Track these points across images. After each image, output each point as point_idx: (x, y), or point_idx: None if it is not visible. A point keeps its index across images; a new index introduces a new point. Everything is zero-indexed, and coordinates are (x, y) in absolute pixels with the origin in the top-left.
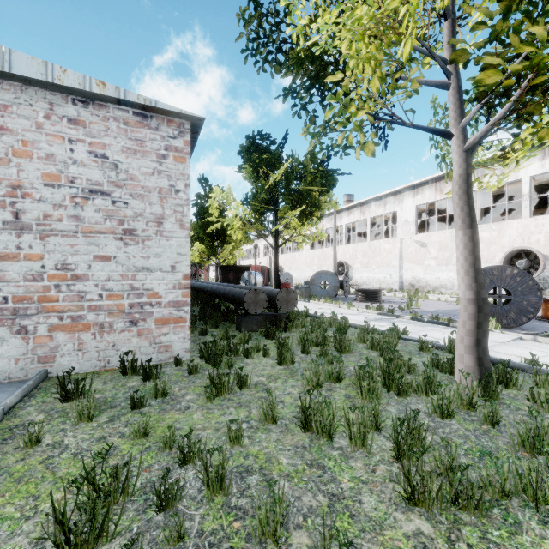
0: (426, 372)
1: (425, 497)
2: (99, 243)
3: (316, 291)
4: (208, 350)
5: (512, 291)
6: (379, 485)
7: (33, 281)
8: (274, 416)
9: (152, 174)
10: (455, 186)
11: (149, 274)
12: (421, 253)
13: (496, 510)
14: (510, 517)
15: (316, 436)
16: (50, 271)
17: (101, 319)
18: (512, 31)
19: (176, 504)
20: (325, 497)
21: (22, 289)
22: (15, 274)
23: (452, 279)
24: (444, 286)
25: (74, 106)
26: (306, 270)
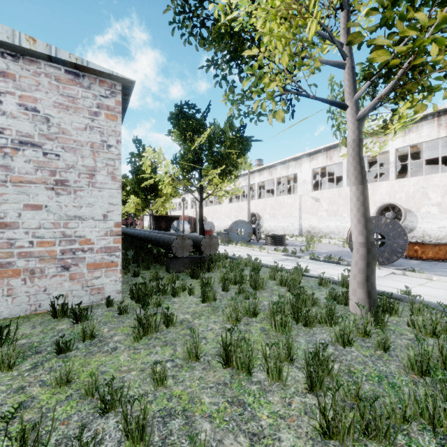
0: (328, 306)
1: (339, 431)
2: (29, 192)
3: (233, 237)
4: (138, 291)
5: (386, 236)
6: (296, 420)
7: None
8: (198, 354)
9: (84, 129)
10: (349, 149)
11: (81, 222)
12: (316, 206)
13: (400, 437)
14: (413, 443)
15: (236, 371)
16: None
17: (32, 265)
18: (399, 17)
19: None
20: (246, 438)
21: None
22: None
23: (339, 227)
24: (333, 233)
25: (2, 59)
26: (226, 220)
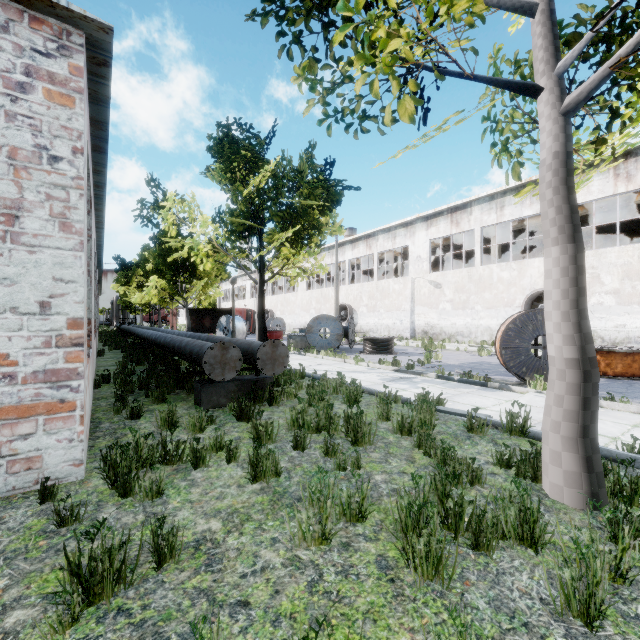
0: (523, 500)
1: None
2: None
3: (314, 341)
4: (115, 463)
5: None
6: None
7: None
8: None
9: None
10: (545, 173)
11: None
12: (435, 295)
13: None
14: None
15: None
16: None
17: None
18: None
19: None
20: None
21: None
22: None
23: (469, 325)
24: (461, 334)
25: None
26: (302, 315)
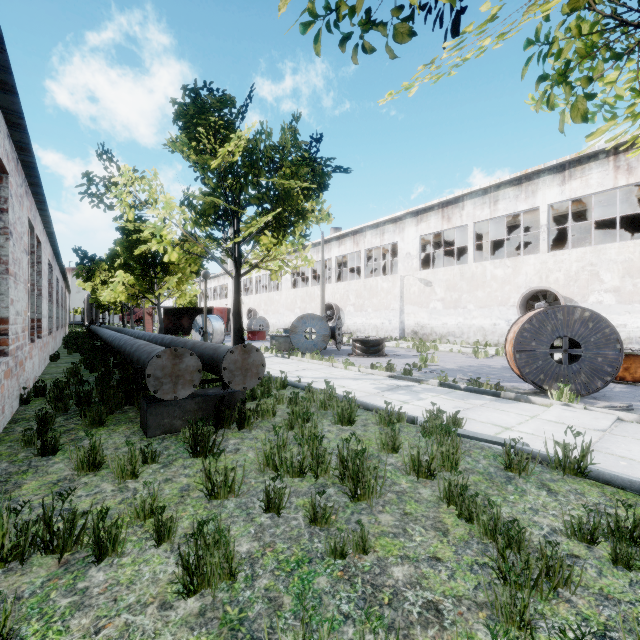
0: None
1: None
2: None
3: (299, 342)
4: None
5: (583, 342)
6: None
7: None
8: None
9: None
10: None
11: None
12: (426, 293)
13: None
14: None
15: None
16: None
17: None
18: None
19: None
20: None
21: None
22: None
23: (461, 325)
24: (452, 334)
25: None
26: (287, 314)
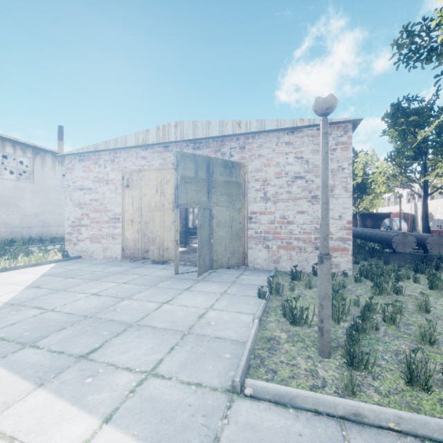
0: None
1: None
2: (299, 204)
3: None
4: (366, 270)
5: None
6: None
7: (271, 224)
8: (427, 308)
9: None
10: None
11: None
12: None
13: None
14: None
15: None
16: (277, 219)
17: (300, 245)
18: None
19: (371, 320)
20: None
21: (267, 228)
22: (264, 220)
23: None
24: None
25: (287, 136)
26: None
